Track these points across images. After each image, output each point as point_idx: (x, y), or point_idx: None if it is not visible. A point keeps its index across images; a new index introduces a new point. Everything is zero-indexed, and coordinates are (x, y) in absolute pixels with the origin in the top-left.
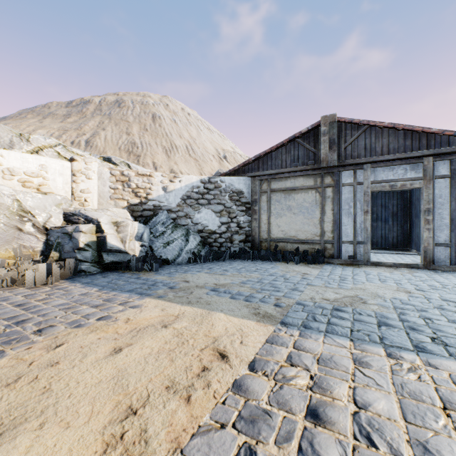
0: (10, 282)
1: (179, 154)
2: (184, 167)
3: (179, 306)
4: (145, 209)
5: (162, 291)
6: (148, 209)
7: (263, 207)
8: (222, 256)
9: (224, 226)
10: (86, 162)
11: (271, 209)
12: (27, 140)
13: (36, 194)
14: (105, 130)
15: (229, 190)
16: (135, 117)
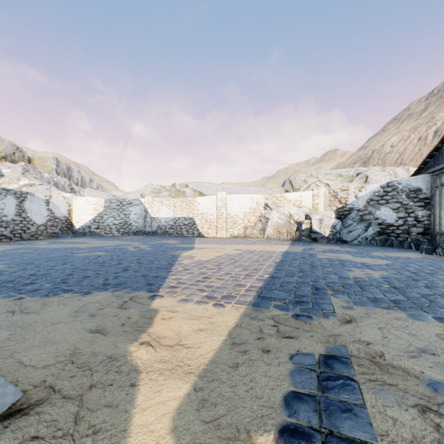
0: (279, 239)
1: None
2: None
3: (287, 247)
4: (344, 210)
5: (298, 246)
6: (346, 210)
7: (436, 201)
8: (390, 243)
9: (400, 220)
10: (318, 189)
11: (441, 203)
12: (306, 182)
13: (295, 208)
14: None
15: (406, 190)
16: None
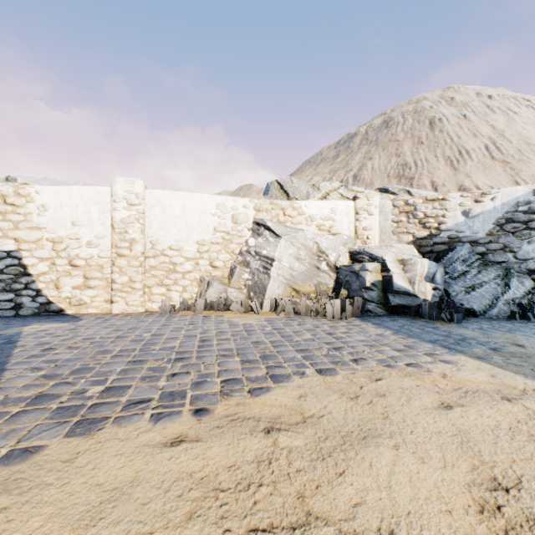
0: (315, 313)
1: (472, 162)
2: (481, 178)
3: (521, 377)
4: (436, 243)
5: (480, 350)
6: (440, 242)
7: None
8: None
9: None
10: (367, 198)
11: None
12: (317, 189)
13: (328, 235)
14: (371, 159)
15: None
16: (405, 133)
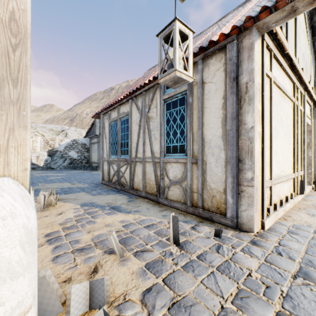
0: None
1: None
2: None
3: None
4: (53, 151)
5: None
6: (54, 151)
7: (91, 150)
8: (75, 168)
9: (79, 157)
10: (36, 138)
11: (92, 150)
12: None
13: None
14: None
15: (81, 143)
16: None
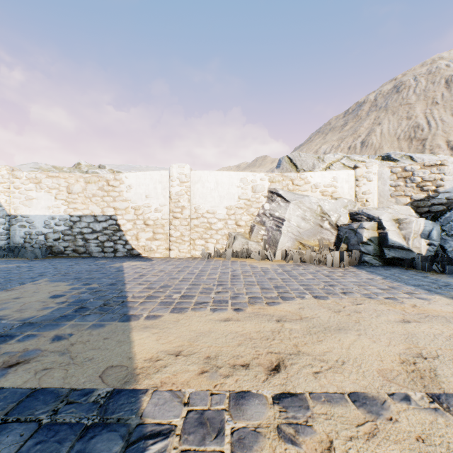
0: (317, 261)
1: None
2: None
3: None
4: (433, 204)
5: None
6: (438, 203)
7: None
8: None
9: None
10: (366, 167)
11: None
12: (322, 161)
13: (330, 200)
14: (380, 124)
15: None
16: (417, 95)
